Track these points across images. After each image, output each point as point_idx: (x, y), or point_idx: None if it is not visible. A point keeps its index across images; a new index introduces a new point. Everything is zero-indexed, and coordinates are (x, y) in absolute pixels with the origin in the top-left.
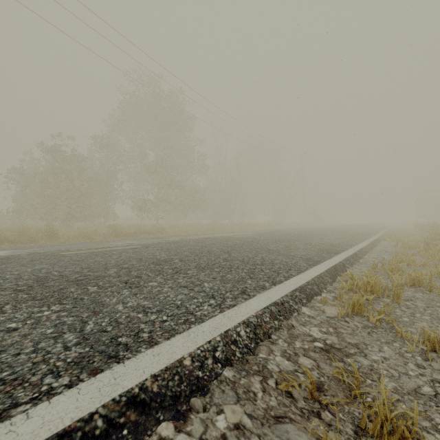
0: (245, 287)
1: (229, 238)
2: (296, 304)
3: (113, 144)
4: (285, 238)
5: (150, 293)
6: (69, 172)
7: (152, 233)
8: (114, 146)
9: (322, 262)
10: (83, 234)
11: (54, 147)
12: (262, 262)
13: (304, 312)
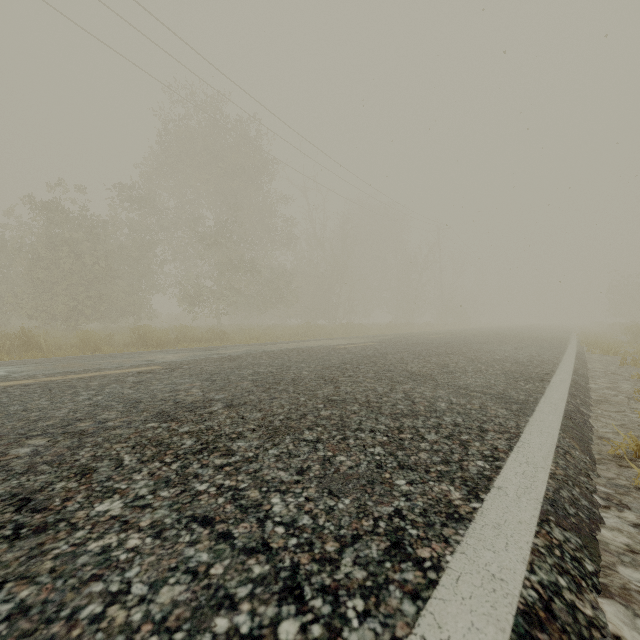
0: (396, 510)
1: (333, 349)
2: (580, 590)
3: (147, 200)
4: (429, 349)
5: (63, 571)
6: (76, 243)
7: (206, 340)
8: (149, 203)
9: (536, 406)
10: (84, 341)
11: (51, 202)
12: (411, 409)
13: (625, 635)
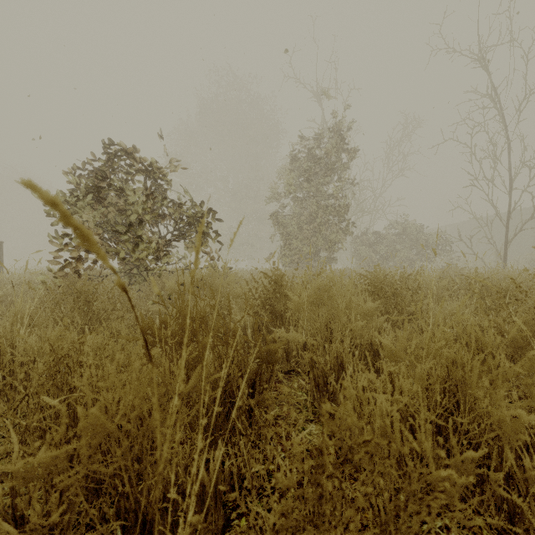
0: None
1: None
2: None
3: None
4: None
5: None
6: None
7: None
8: None
9: None
10: None
11: None
12: None
13: None
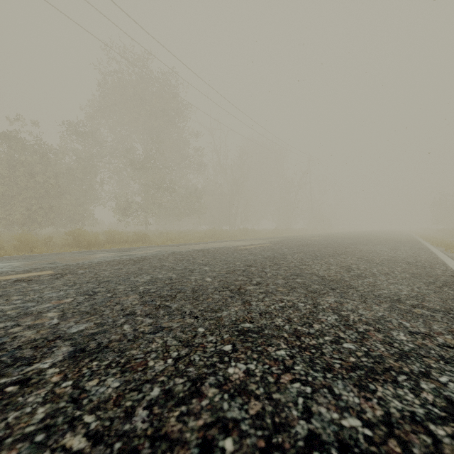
0: None
1: (235, 250)
2: None
3: (89, 133)
4: (319, 249)
5: None
6: (30, 165)
7: (131, 241)
8: (91, 136)
9: None
10: (21, 243)
11: (10, 133)
12: (368, 351)
13: None
